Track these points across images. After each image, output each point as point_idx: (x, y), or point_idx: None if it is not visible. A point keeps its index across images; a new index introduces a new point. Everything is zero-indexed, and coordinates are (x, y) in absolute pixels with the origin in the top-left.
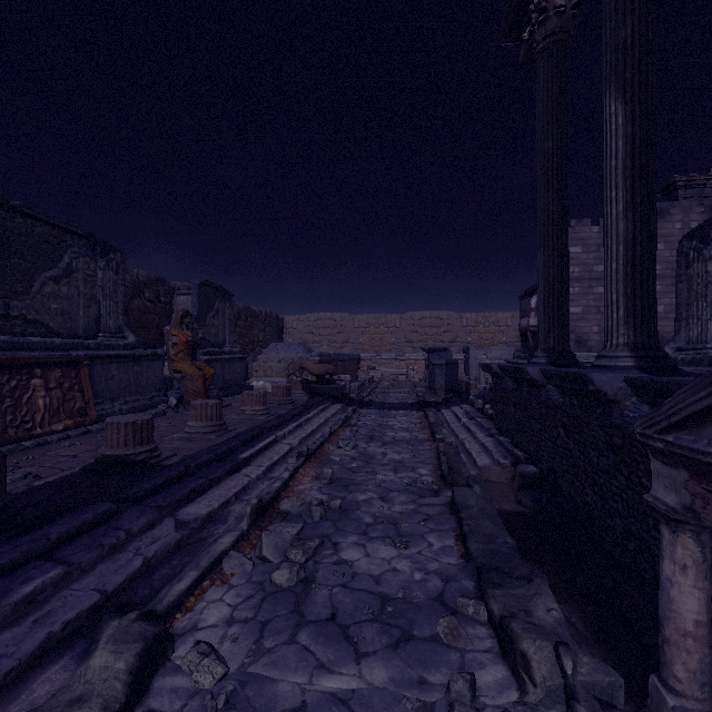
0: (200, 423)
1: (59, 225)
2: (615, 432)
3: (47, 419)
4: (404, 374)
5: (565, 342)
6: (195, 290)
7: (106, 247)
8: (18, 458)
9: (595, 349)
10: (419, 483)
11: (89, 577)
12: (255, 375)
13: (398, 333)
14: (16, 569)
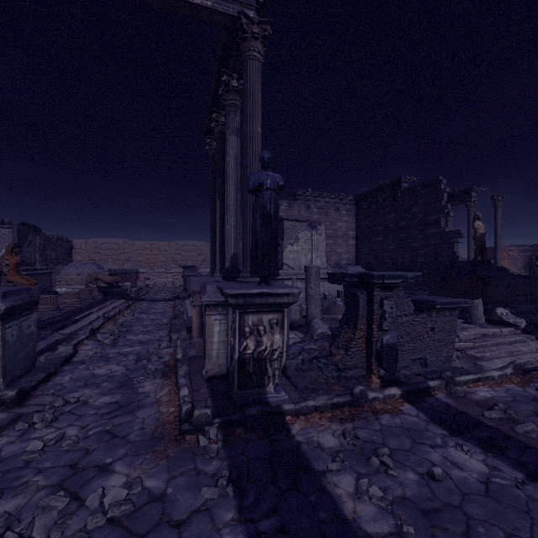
0: (47, 306)
1: None
2: None
3: None
4: (171, 282)
5: None
6: (15, 228)
7: None
8: None
9: None
10: (161, 323)
11: (41, 342)
12: (58, 284)
13: (167, 254)
14: None
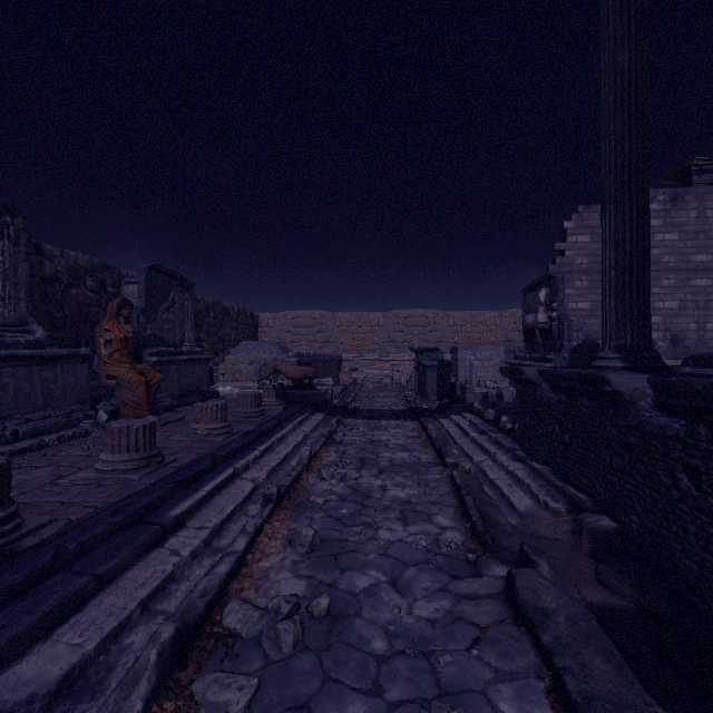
0: (118, 456)
1: None
2: None
3: None
4: (388, 376)
5: (648, 337)
6: (142, 276)
7: None
8: None
9: None
10: (444, 546)
11: None
12: (221, 379)
13: (382, 332)
14: None
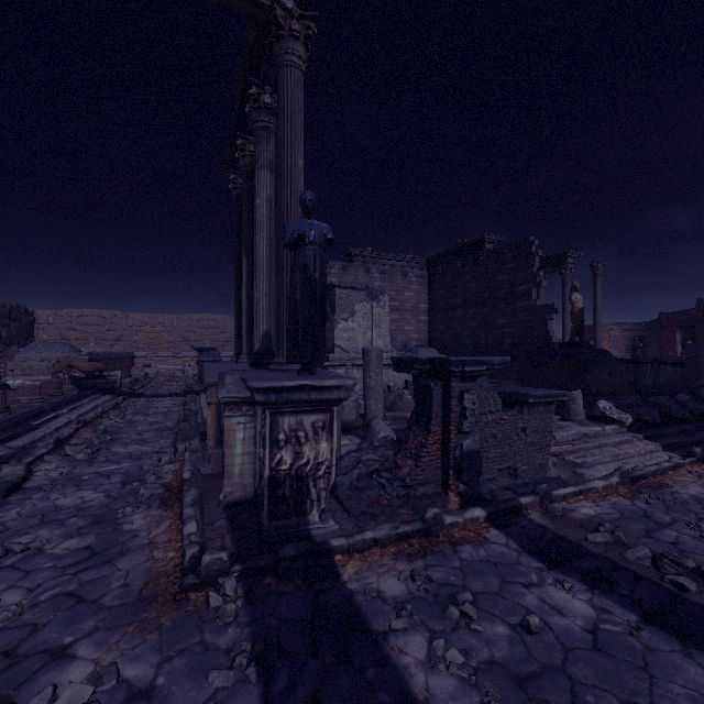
0: None
1: None
2: None
3: None
4: (181, 370)
5: None
6: None
7: None
8: None
9: None
10: (164, 428)
11: None
12: (10, 374)
13: (176, 332)
14: None
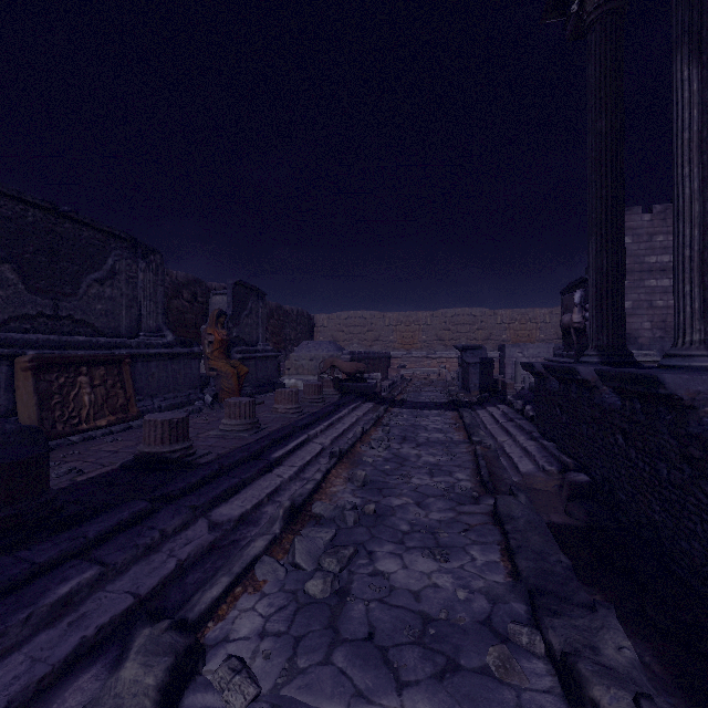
0: (234, 421)
1: (103, 229)
2: (692, 442)
3: (92, 415)
4: (435, 372)
5: (621, 339)
6: (229, 290)
7: (146, 249)
8: (65, 453)
9: (647, 347)
10: (457, 489)
11: (124, 579)
12: (287, 373)
13: (430, 330)
14: (54, 567)
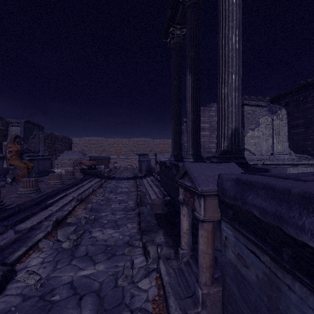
0: (26, 189)
1: None
2: None
3: None
4: (130, 165)
5: (180, 152)
6: (22, 125)
7: None
8: None
9: None
10: (128, 207)
11: None
12: (56, 166)
13: (127, 147)
14: None
